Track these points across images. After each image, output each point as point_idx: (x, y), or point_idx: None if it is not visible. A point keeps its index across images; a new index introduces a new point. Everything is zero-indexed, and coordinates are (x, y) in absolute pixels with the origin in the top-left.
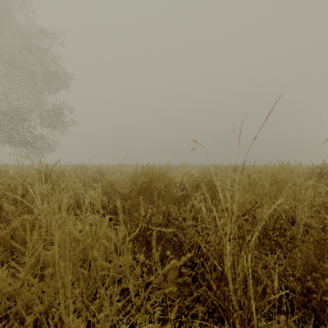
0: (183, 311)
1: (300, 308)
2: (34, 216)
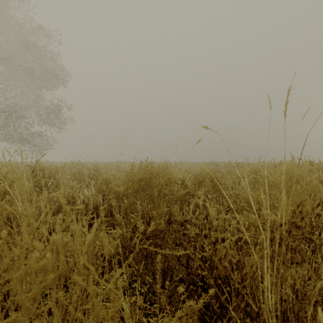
0: None
1: None
2: None
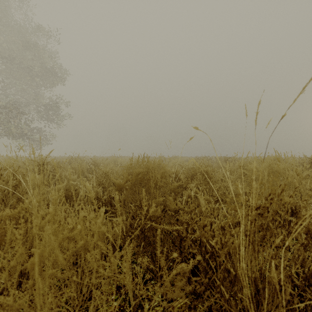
0: (184, 311)
1: (311, 308)
2: (16, 211)
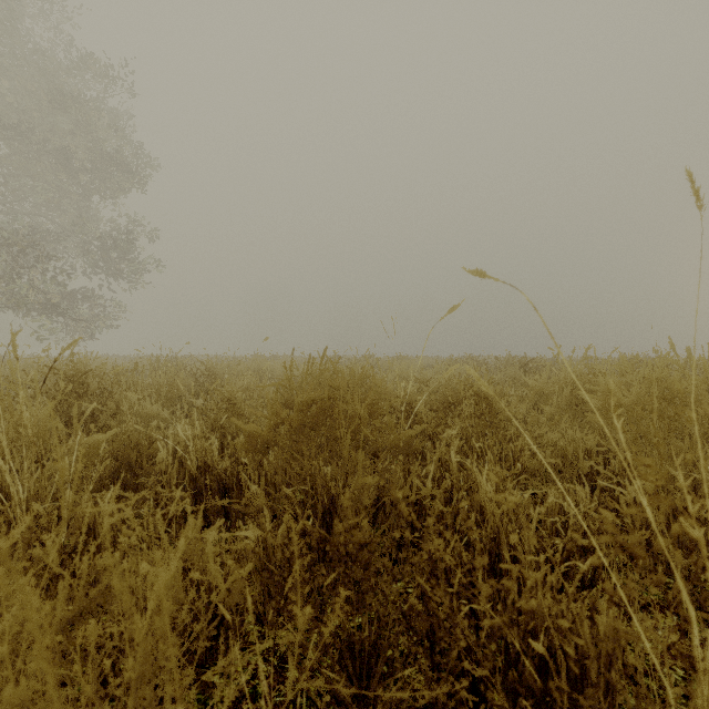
0: None
1: None
2: None
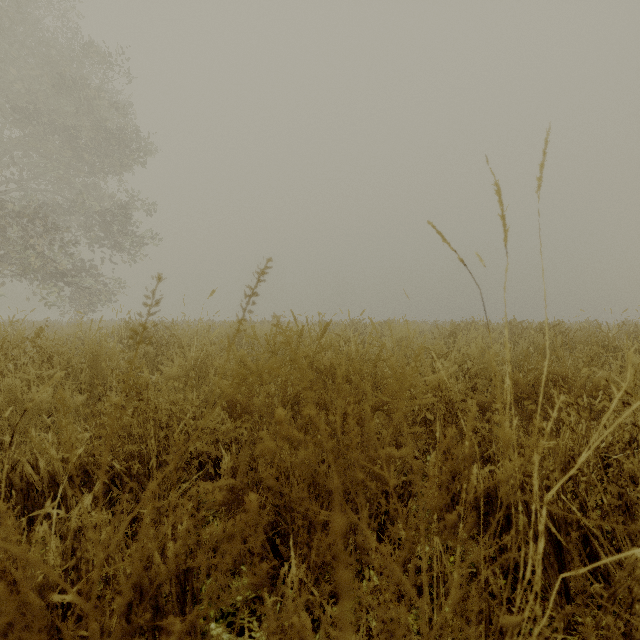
0: None
1: None
2: None
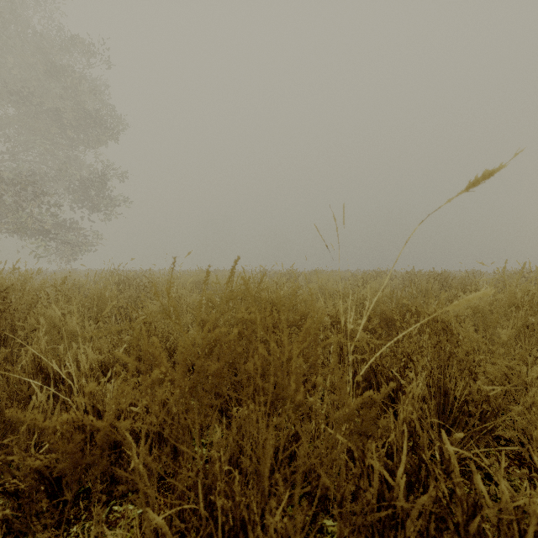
0: None
1: None
2: None
